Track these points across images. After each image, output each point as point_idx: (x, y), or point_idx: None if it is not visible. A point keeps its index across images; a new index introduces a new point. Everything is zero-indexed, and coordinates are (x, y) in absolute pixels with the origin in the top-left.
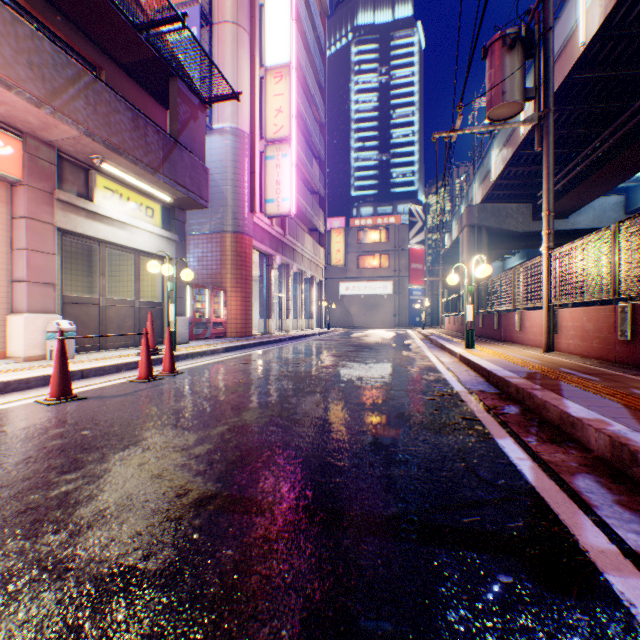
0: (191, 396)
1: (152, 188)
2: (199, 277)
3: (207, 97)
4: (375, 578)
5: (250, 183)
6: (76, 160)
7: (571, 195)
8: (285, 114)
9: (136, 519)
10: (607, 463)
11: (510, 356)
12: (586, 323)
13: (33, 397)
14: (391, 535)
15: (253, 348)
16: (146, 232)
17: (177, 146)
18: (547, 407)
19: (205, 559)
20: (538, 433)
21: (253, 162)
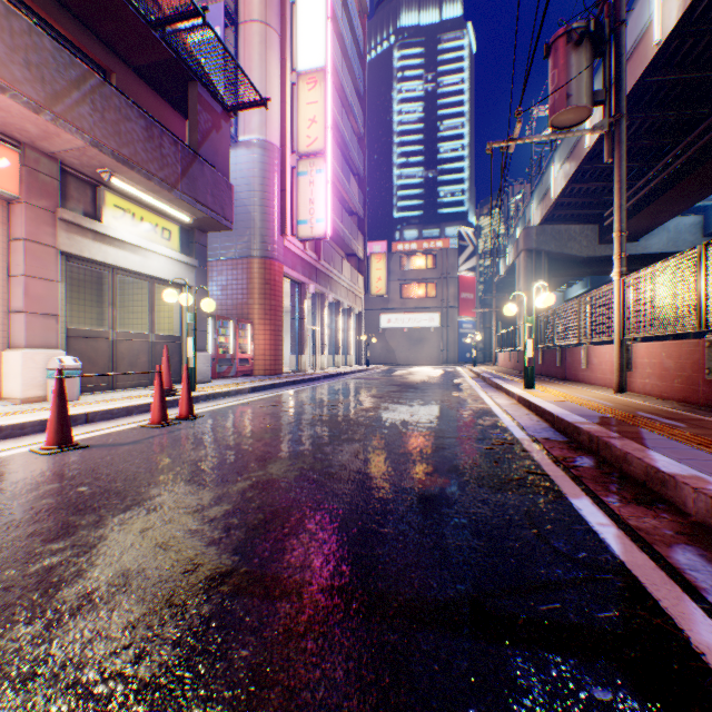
0: (210, 444)
1: (169, 207)
2: (223, 308)
3: (231, 104)
4: (432, 692)
5: (280, 202)
6: (82, 175)
7: (642, 215)
8: (319, 124)
9: (130, 604)
10: (710, 531)
11: (577, 397)
12: (666, 360)
13: (28, 445)
14: (450, 629)
15: (283, 388)
16: (162, 257)
17: (197, 159)
18: (629, 460)
19: (213, 662)
20: (620, 491)
21: (283, 178)
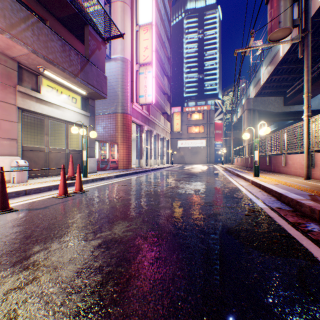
0: (84, 210)
1: (75, 86)
2: (104, 137)
3: (106, 37)
4: None
5: (130, 87)
6: (30, 69)
7: None
8: (149, 50)
9: None
10: None
11: (285, 182)
12: None
13: None
14: None
15: (131, 175)
16: (72, 111)
17: (88, 63)
18: None
19: None
20: None
21: (132, 75)
